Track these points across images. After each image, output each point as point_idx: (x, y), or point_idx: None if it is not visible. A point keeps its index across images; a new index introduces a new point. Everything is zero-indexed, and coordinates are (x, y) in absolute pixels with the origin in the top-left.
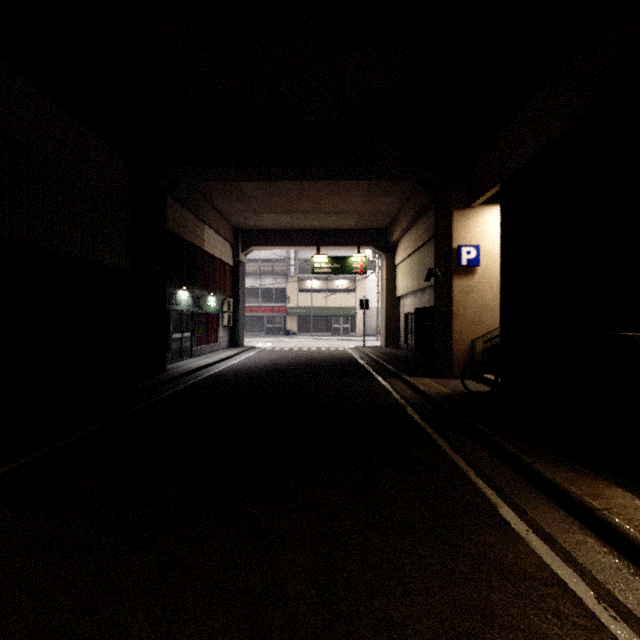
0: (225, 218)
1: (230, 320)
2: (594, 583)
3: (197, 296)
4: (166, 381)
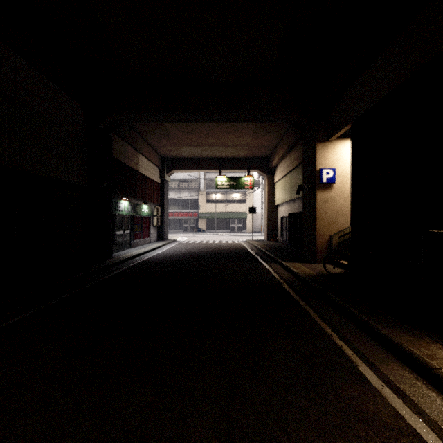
0: (154, 150)
1: (158, 221)
2: (441, 433)
3: (134, 204)
4: (111, 265)
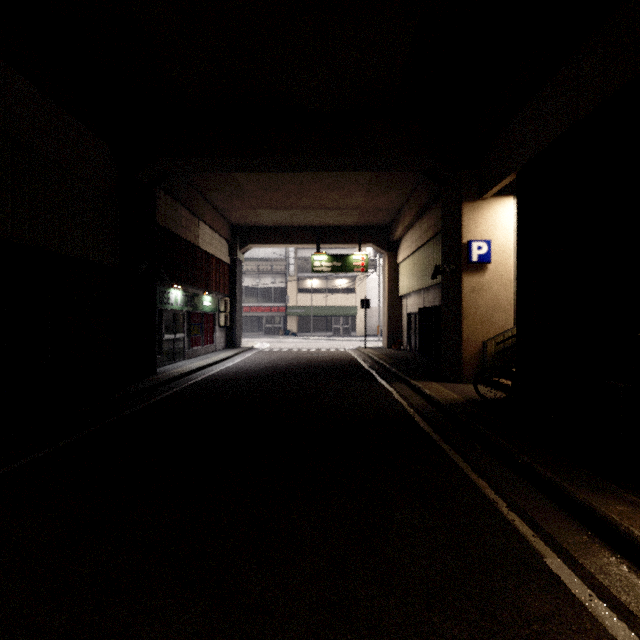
0: (221, 214)
1: (227, 320)
2: None
3: (191, 295)
4: (154, 386)
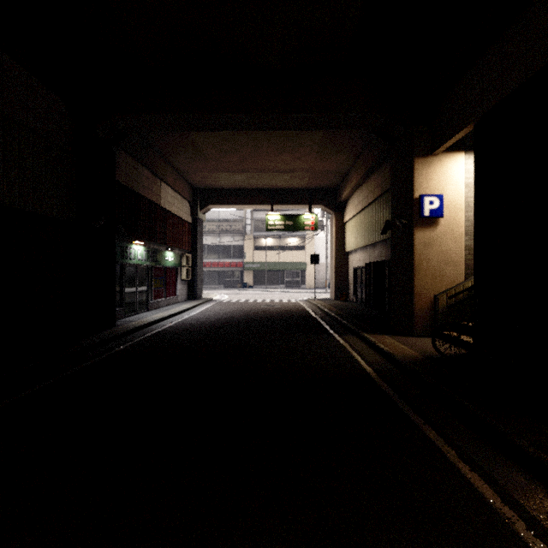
0: (183, 177)
1: (188, 274)
2: None
3: (154, 251)
4: (109, 339)
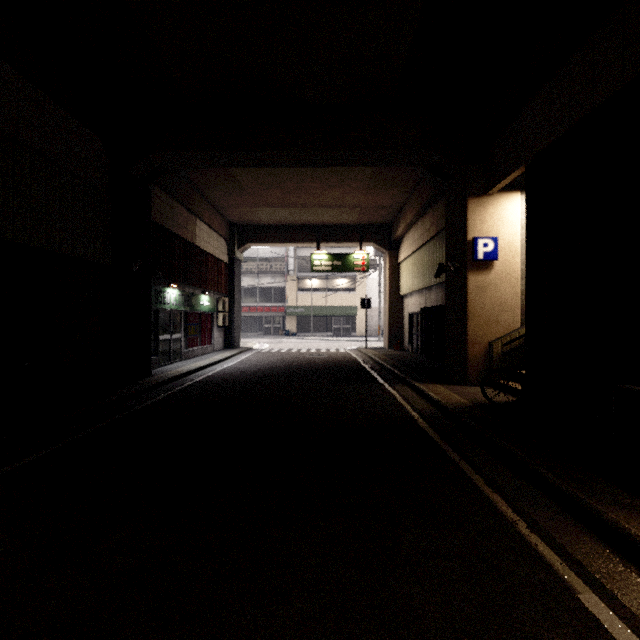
0: (219, 212)
1: (225, 320)
2: None
3: (188, 294)
4: (148, 388)
